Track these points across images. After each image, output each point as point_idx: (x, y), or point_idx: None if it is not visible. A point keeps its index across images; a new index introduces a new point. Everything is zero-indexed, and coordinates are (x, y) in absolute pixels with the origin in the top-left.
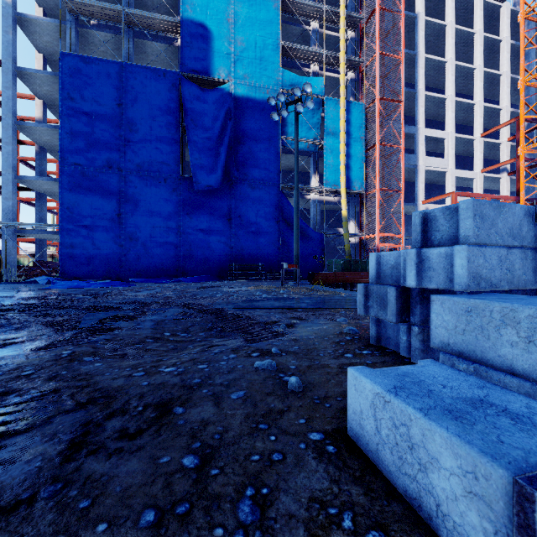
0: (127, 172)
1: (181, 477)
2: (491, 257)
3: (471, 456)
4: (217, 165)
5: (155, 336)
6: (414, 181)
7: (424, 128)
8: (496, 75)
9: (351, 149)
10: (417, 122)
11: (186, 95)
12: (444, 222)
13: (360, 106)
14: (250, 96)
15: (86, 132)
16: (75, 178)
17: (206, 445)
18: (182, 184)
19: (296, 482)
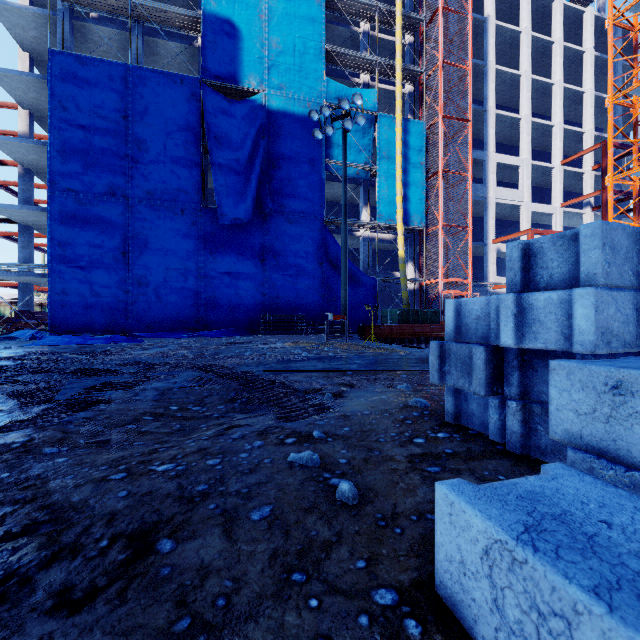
0: (135, 201)
1: None
2: (624, 304)
3: None
4: (247, 194)
5: (157, 411)
6: (483, 216)
7: (496, 154)
8: (578, 93)
9: (409, 177)
10: (487, 145)
11: (209, 107)
12: (555, 256)
13: (420, 125)
14: (287, 109)
15: (82, 150)
16: (68, 207)
17: (201, 622)
18: (204, 216)
19: None
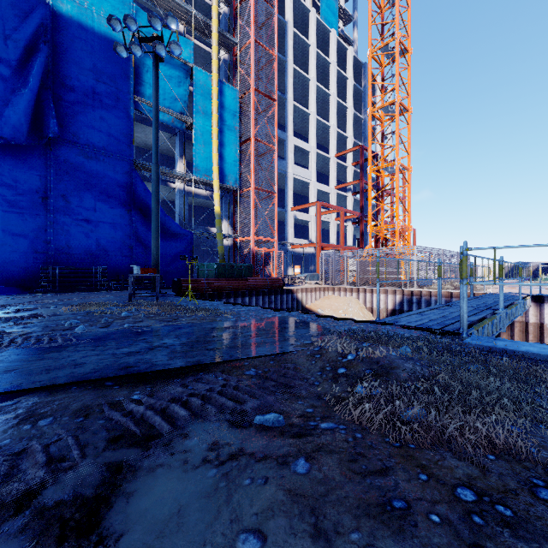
0: None
1: None
2: None
3: None
4: (18, 107)
5: None
6: (282, 188)
7: (293, 137)
8: (344, 107)
9: (224, 137)
10: (287, 128)
11: None
12: None
13: (234, 91)
14: (83, 21)
15: None
16: None
17: None
18: None
19: None
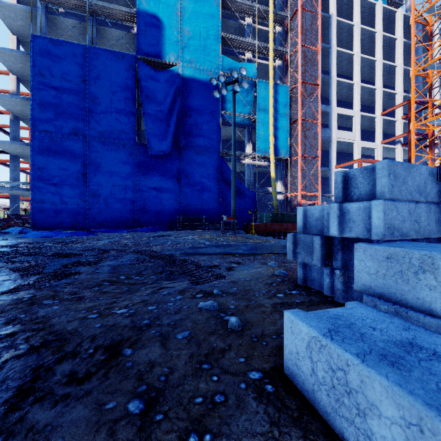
0: (91, 138)
1: (125, 425)
2: (402, 210)
3: (416, 409)
4: (168, 134)
5: (112, 279)
6: (328, 150)
7: (337, 107)
8: (392, 67)
9: (278, 123)
10: (331, 102)
11: (142, 74)
12: (362, 180)
13: (285, 88)
14: (195, 77)
15: (54, 103)
16: (44, 143)
17: (152, 387)
18: (138, 149)
19: (238, 426)
